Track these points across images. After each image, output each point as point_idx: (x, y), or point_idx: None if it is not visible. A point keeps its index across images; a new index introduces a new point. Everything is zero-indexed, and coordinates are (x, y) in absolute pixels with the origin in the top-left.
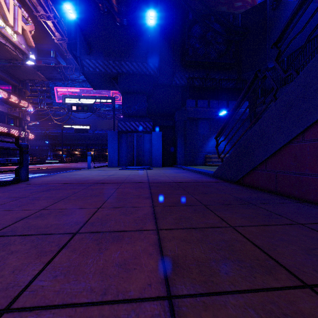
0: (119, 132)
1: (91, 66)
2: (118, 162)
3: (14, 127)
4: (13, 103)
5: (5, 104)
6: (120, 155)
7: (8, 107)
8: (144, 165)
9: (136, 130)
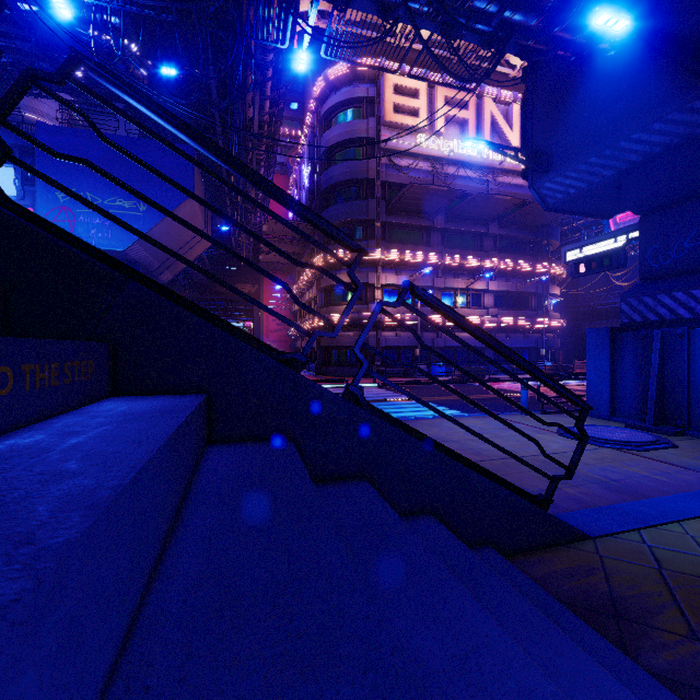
0: (622, 327)
1: (557, 190)
2: (609, 406)
3: (526, 313)
4: (525, 273)
5: (513, 278)
6: (618, 390)
7: (517, 282)
8: (697, 431)
9: (675, 317)
